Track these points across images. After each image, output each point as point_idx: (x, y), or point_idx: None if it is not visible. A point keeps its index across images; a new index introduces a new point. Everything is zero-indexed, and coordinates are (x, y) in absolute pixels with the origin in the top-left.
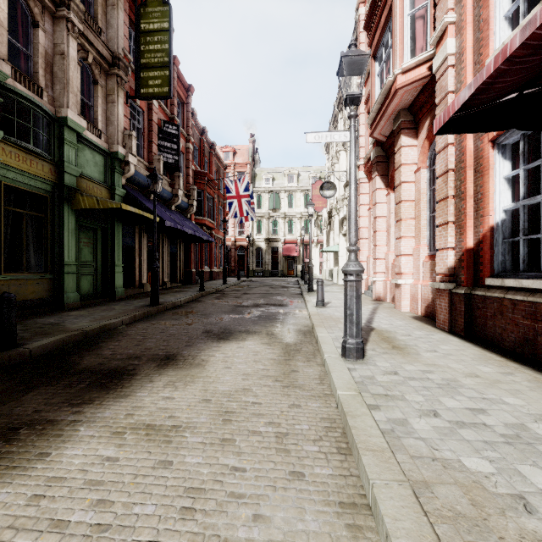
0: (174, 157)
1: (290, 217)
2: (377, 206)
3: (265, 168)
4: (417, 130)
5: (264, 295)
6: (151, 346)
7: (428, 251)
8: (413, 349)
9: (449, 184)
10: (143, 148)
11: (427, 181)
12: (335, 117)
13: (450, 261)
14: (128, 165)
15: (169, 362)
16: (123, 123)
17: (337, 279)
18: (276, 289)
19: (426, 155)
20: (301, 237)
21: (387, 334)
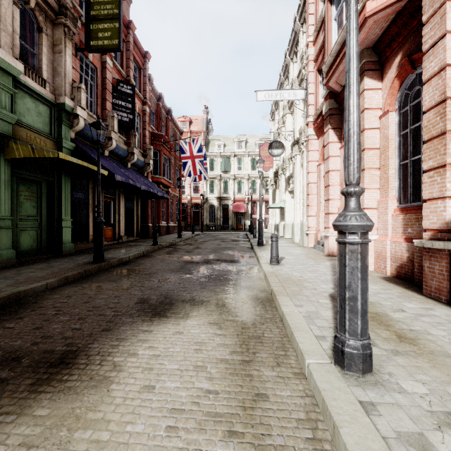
0: (128, 116)
1: (239, 178)
2: (330, 159)
3: (217, 136)
4: (381, 72)
5: (215, 250)
6: (53, 331)
7: (397, 203)
8: (431, 341)
9: (448, 115)
10: (96, 105)
11: (395, 126)
12: (281, 85)
13: (450, 213)
14: (77, 118)
15: (57, 374)
16: (71, 75)
17: (283, 233)
18: (227, 242)
19: (395, 96)
20: (248, 196)
21: (373, 309)
